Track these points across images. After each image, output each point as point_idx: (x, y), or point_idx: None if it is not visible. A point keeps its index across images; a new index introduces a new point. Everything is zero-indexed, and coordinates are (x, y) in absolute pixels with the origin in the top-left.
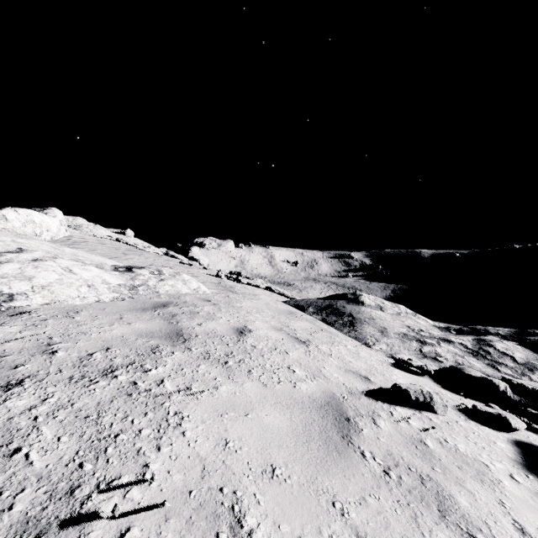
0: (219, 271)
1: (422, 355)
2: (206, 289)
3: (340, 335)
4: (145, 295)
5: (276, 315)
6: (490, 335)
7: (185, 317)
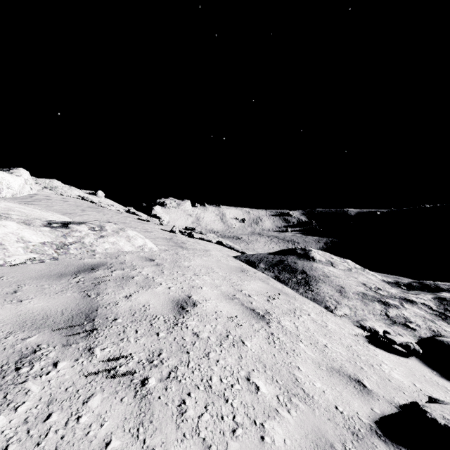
0: (174, 226)
1: (390, 320)
2: (153, 246)
3: (298, 297)
4: (75, 255)
5: (228, 275)
6: (444, 292)
7: (112, 285)
